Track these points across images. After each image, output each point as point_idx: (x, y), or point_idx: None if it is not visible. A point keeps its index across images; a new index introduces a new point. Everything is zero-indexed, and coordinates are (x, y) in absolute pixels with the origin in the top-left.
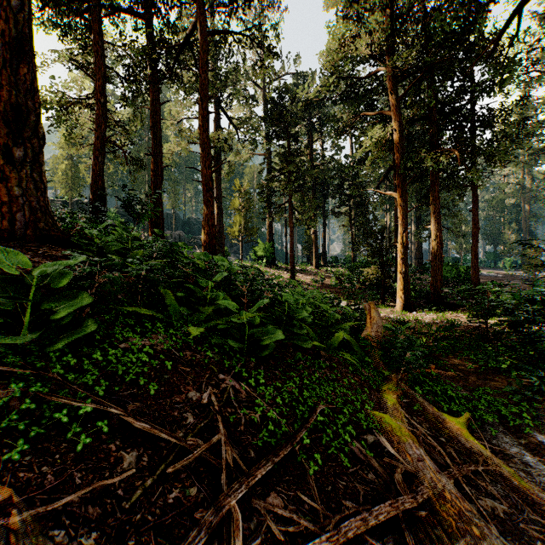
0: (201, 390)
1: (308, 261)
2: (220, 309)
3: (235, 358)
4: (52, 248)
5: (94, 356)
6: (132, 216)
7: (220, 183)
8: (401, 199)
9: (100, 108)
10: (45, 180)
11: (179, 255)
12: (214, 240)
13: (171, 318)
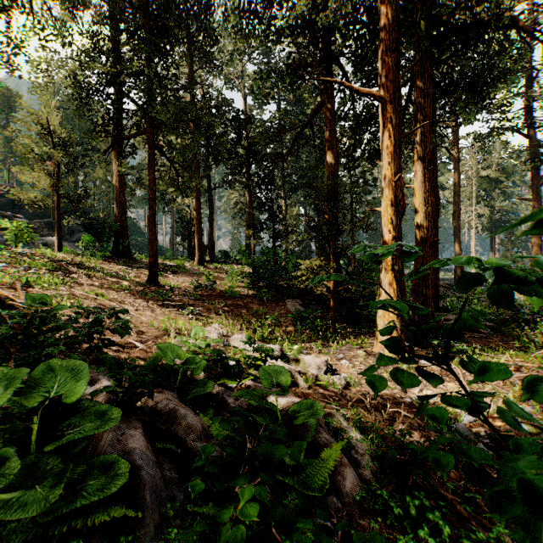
0: None
1: (189, 255)
2: None
3: None
4: None
5: None
6: None
7: None
8: (392, 106)
9: None
10: None
11: None
12: None
13: None
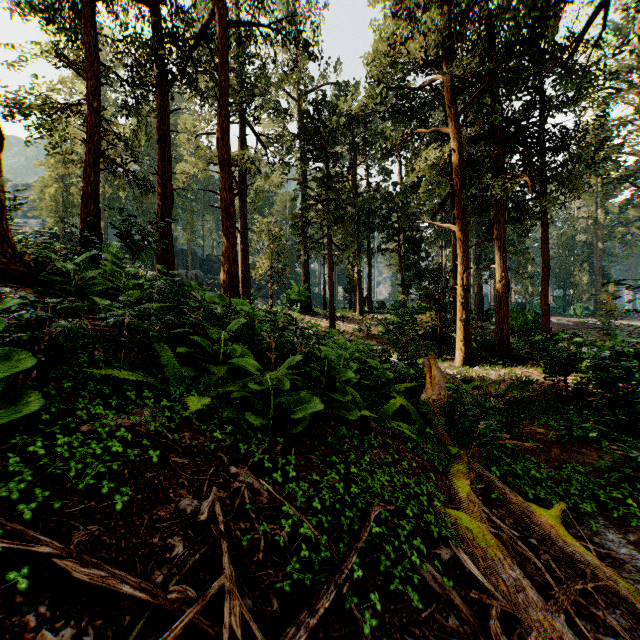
0: (200, 495)
1: (351, 306)
2: (239, 368)
3: (255, 440)
4: (11, 287)
5: (32, 449)
6: (130, 249)
7: (245, 212)
8: (461, 233)
9: (92, 114)
10: (4, 196)
11: (190, 298)
12: (236, 280)
13: (168, 383)
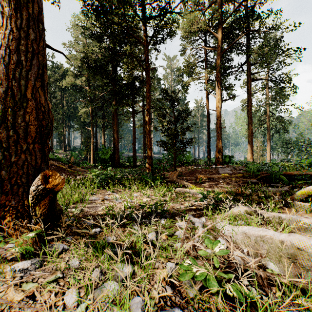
0: None
1: (60, 148)
2: None
3: None
4: None
5: None
6: None
7: None
8: (92, 130)
9: None
10: None
11: None
12: None
13: None
